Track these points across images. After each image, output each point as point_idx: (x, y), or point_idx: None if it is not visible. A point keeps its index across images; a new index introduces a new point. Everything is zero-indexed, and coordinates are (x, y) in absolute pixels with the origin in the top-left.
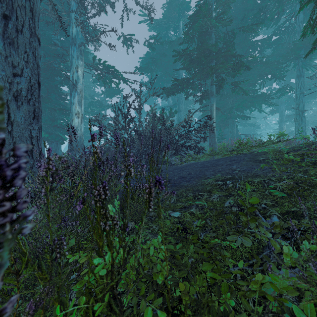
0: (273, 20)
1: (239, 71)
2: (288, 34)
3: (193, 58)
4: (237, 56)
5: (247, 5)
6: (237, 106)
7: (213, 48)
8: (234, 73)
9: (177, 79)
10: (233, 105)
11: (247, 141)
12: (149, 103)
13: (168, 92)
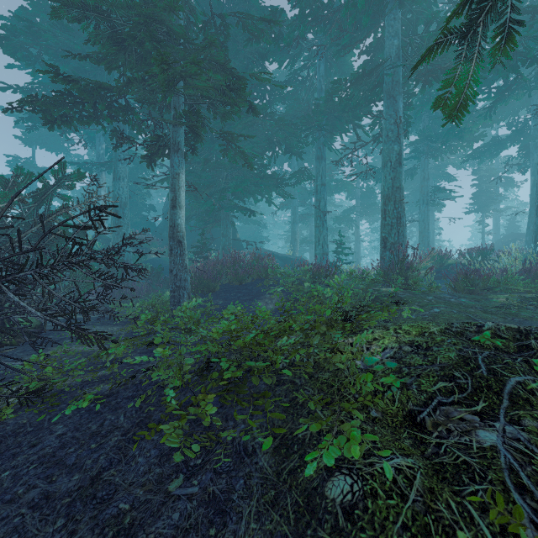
0: (288, 57)
1: (236, 107)
2: (305, 91)
3: (123, 35)
4: (233, 69)
5: (251, 8)
6: (234, 189)
7: (172, 21)
8: (225, 110)
9: (66, 76)
10: (227, 186)
11: (252, 259)
12: (51, 149)
13: (46, 112)
